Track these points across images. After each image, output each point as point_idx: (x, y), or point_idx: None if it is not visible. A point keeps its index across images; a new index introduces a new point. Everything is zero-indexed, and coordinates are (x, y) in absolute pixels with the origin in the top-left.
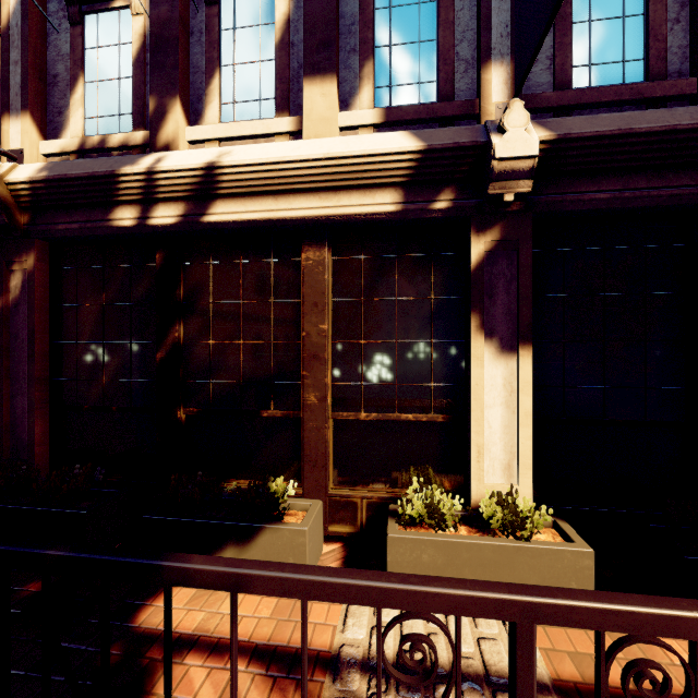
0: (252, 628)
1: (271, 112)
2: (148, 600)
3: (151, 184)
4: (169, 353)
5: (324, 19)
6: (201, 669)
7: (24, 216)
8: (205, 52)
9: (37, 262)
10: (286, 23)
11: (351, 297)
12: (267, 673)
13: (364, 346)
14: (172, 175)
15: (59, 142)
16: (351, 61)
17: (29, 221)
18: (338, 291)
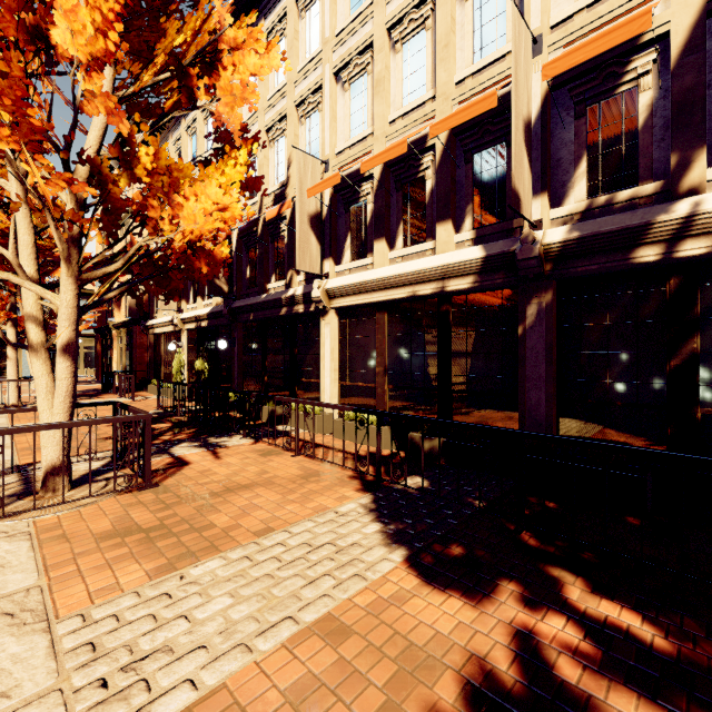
0: None
1: None
2: None
3: (685, 225)
4: (685, 361)
5: None
6: None
7: (546, 265)
8: None
9: (552, 296)
10: None
11: None
12: None
13: None
14: None
15: (567, 207)
16: None
17: (551, 268)
18: None
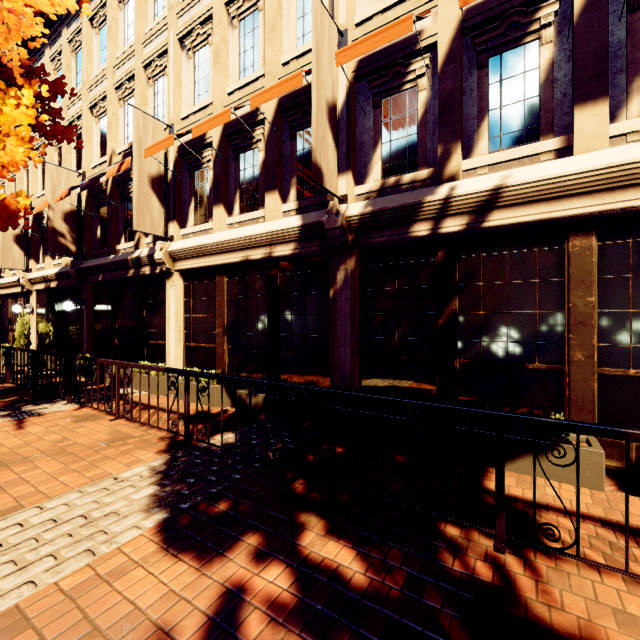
0: (582, 508)
1: (534, 137)
2: (483, 478)
3: (445, 206)
4: (448, 321)
5: (595, 55)
6: (563, 519)
7: (350, 236)
8: (476, 104)
9: (355, 263)
10: (550, 66)
11: (618, 274)
12: (619, 533)
13: (633, 314)
14: (464, 197)
15: (367, 186)
16: (617, 80)
17: (354, 239)
18: (604, 270)
